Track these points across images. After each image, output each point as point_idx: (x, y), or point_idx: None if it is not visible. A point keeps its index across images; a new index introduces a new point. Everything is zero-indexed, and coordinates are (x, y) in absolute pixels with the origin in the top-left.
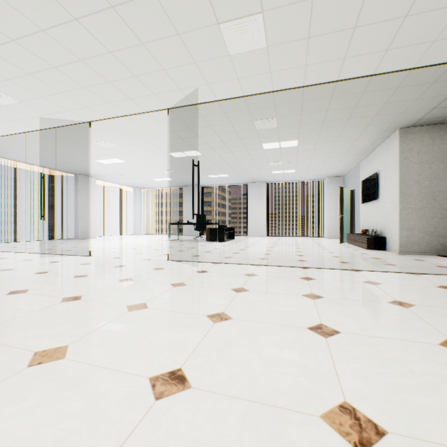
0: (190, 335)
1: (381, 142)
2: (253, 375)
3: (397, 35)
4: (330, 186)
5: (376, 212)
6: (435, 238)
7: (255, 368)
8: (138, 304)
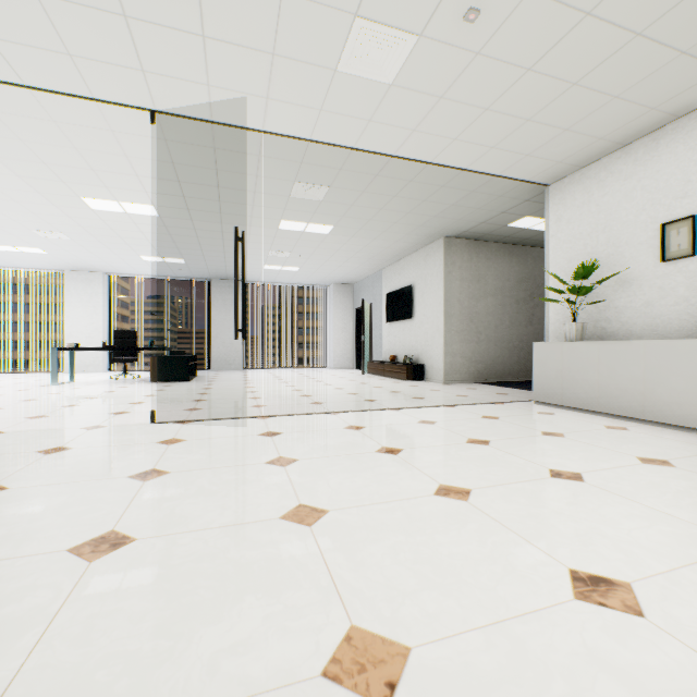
0: (481, 526)
1: (418, 249)
2: (630, 541)
3: (509, 136)
4: (337, 297)
5: (409, 334)
6: (473, 364)
7: (615, 534)
8: (297, 510)
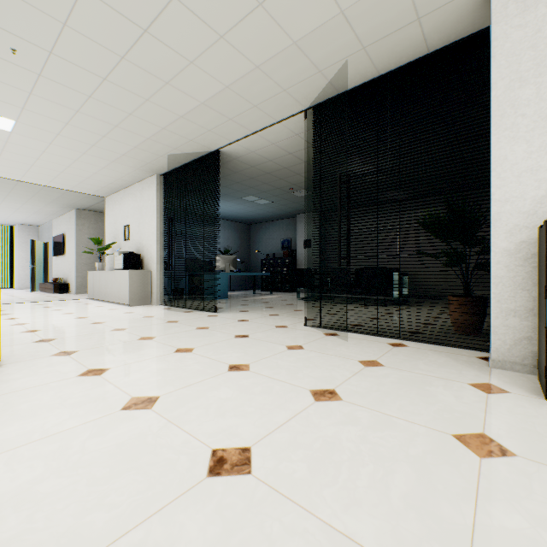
0: None
1: (67, 212)
2: None
3: (55, 180)
4: (22, 234)
5: (64, 265)
6: None
7: None
8: None
